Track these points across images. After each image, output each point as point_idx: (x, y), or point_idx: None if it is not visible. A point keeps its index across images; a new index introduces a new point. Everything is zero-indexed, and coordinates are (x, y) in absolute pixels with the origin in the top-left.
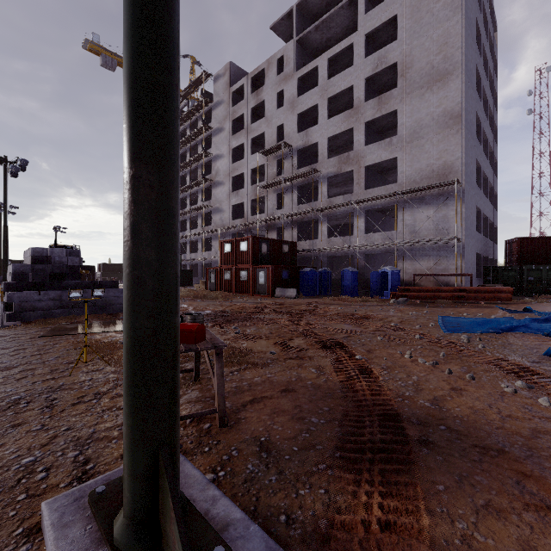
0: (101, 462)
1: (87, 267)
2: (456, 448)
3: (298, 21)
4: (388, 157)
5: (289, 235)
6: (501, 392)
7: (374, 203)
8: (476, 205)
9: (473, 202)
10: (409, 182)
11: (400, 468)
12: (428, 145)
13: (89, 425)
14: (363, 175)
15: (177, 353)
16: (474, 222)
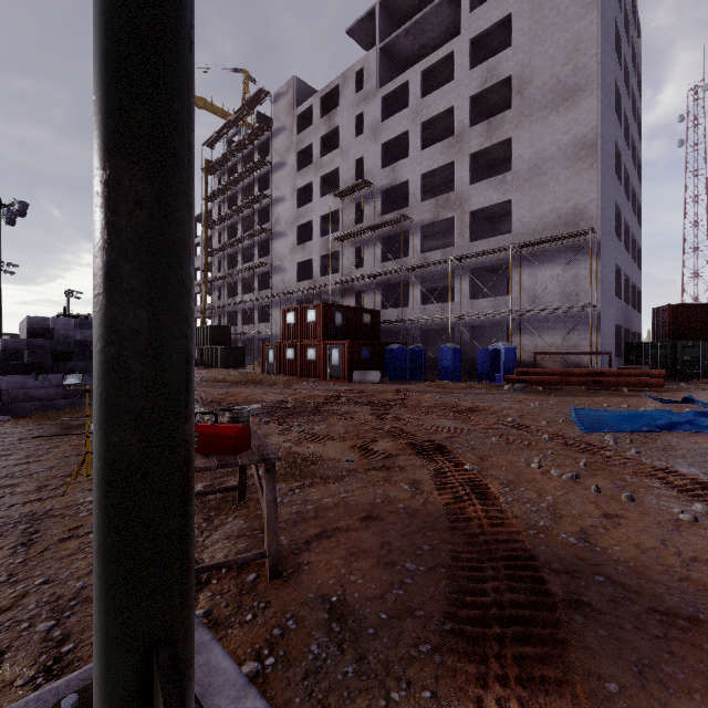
0: (86, 640)
1: None
2: (626, 615)
3: (382, 23)
4: (501, 200)
5: (371, 301)
6: (675, 520)
7: (481, 260)
8: (615, 262)
9: (612, 258)
10: (528, 232)
11: (547, 653)
12: (553, 183)
13: (79, 575)
14: (468, 223)
15: (189, 484)
16: (613, 284)
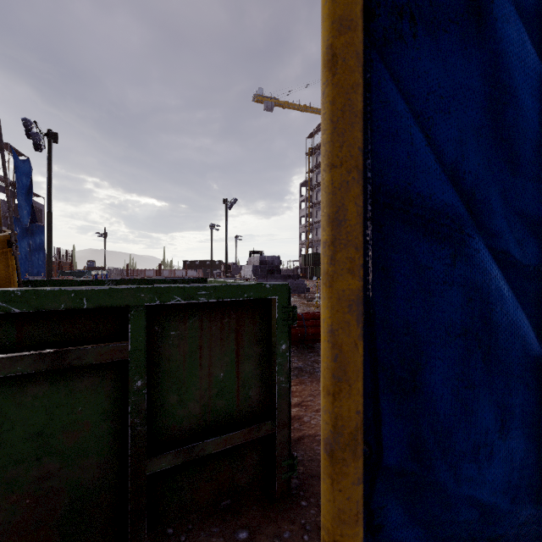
0: None
1: None
2: None
3: None
4: None
5: None
6: None
7: None
8: None
9: None
10: None
11: None
12: None
13: None
14: None
15: None
16: None
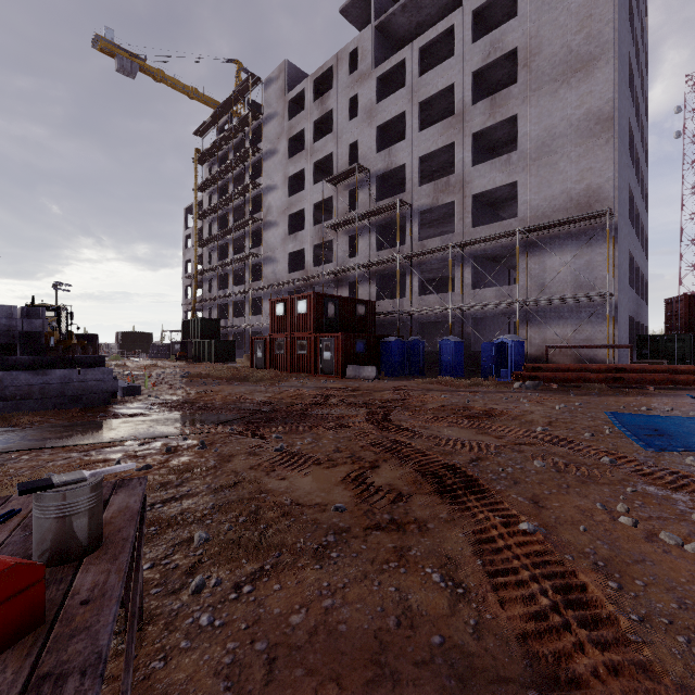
0: None
1: (86, 336)
2: None
3: (377, 0)
4: (505, 182)
5: (366, 292)
6: None
7: (484, 246)
8: (629, 248)
9: (626, 244)
10: (535, 216)
11: None
12: (563, 162)
13: None
14: (469, 207)
15: None
16: (627, 272)
